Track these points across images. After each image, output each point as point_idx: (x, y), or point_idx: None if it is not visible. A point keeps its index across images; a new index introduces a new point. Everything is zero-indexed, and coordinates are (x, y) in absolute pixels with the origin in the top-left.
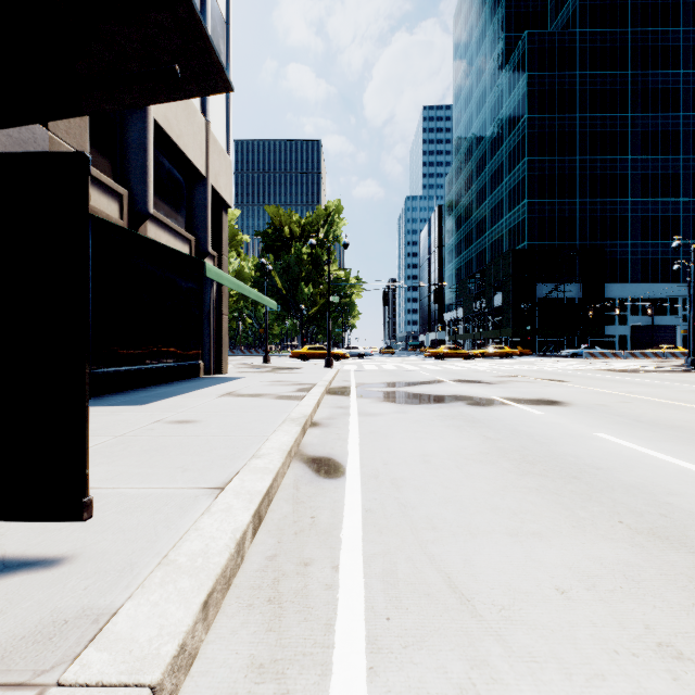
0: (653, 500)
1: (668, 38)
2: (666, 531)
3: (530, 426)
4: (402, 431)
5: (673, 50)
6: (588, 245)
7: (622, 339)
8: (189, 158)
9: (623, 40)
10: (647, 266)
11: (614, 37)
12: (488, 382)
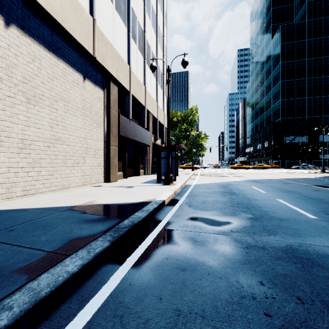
0: (226, 180)
1: None
2: (223, 181)
3: (226, 178)
4: (205, 178)
5: None
6: (312, 118)
7: None
8: (161, 123)
9: None
10: None
11: (326, 21)
12: (235, 174)
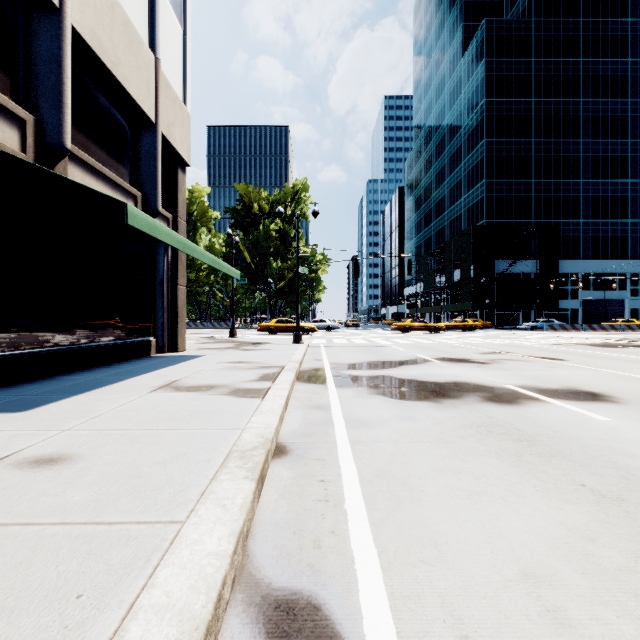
0: None
1: (617, 28)
2: None
3: (627, 452)
4: (431, 471)
5: (622, 39)
6: (542, 224)
7: (575, 312)
8: (131, 94)
9: (576, 29)
10: (598, 243)
11: (567, 26)
12: (479, 362)
